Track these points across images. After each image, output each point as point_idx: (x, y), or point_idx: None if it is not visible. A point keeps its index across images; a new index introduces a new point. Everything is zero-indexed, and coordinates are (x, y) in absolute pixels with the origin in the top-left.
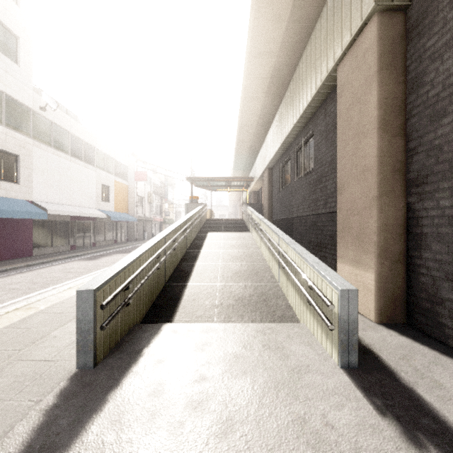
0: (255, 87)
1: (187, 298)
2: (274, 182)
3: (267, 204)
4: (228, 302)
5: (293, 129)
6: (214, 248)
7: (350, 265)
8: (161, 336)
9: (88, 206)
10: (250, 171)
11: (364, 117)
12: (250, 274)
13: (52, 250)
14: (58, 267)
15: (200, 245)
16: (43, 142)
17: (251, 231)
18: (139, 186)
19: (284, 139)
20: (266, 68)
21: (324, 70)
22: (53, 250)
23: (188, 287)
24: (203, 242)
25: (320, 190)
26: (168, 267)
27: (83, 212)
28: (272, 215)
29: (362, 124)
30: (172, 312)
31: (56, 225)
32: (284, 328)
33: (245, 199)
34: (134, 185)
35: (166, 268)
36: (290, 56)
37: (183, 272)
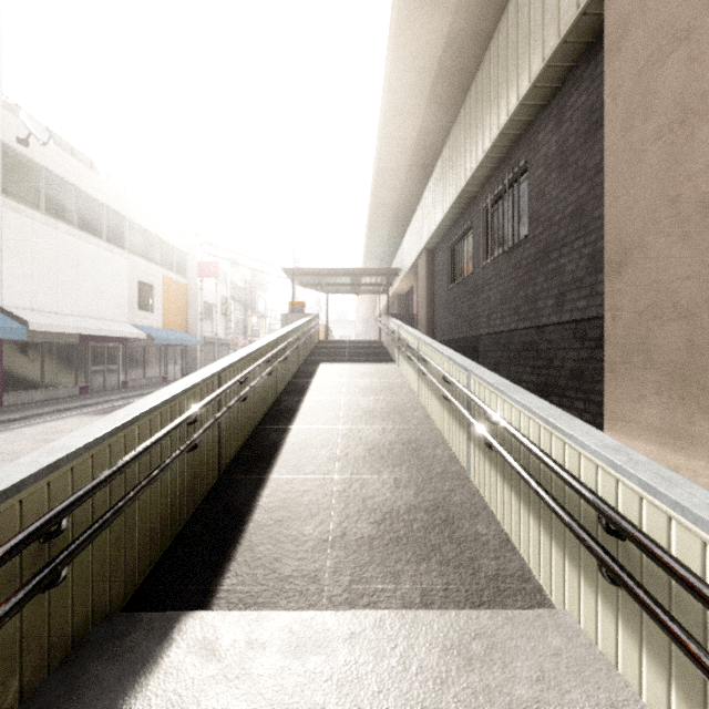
0: (409, 85)
1: (262, 516)
2: (437, 275)
3: (426, 314)
4: (360, 529)
5: (482, 163)
6: (329, 394)
7: (650, 440)
8: (160, 676)
9: (114, 318)
10: (392, 261)
11: (708, 69)
12: (403, 452)
13: (41, 396)
14: (35, 429)
15: (304, 387)
16: (25, 202)
17: (398, 362)
18: (207, 286)
19: (463, 187)
20: (432, 39)
21: (569, 7)
22: (44, 396)
23: (269, 484)
24: (310, 382)
25: (547, 277)
26: (229, 439)
27: (102, 328)
28: (433, 333)
29: (700, 88)
30: (219, 562)
31: (52, 351)
32: (517, 630)
33: (384, 310)
34: (198, 285)
35: (223, 441)
36: (482, 10)
37: (264, 446)
